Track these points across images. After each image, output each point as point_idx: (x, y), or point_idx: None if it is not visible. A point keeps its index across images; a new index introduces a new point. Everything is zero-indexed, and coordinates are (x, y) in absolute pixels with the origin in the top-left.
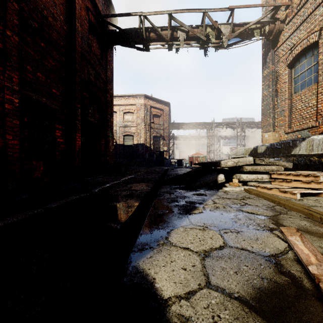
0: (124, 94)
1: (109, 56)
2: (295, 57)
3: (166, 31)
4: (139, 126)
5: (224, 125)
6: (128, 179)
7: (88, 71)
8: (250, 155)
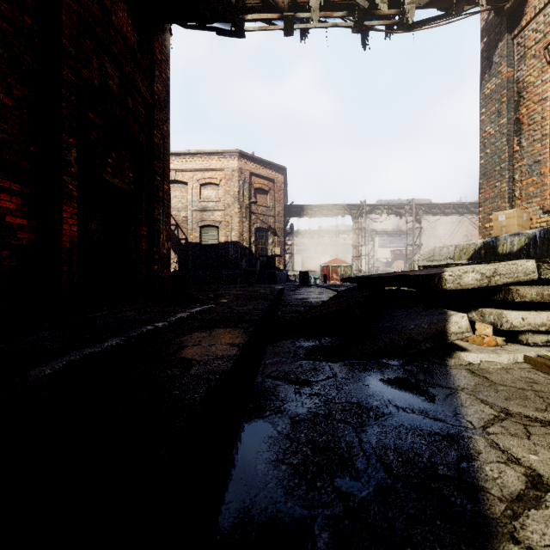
0: (201, 150)
1: (160, 51)
2: None
3: None
4: (228, 209)
5: (383, 210)
6: (190, 318)
7: (102, 67)
8: (474, 259)
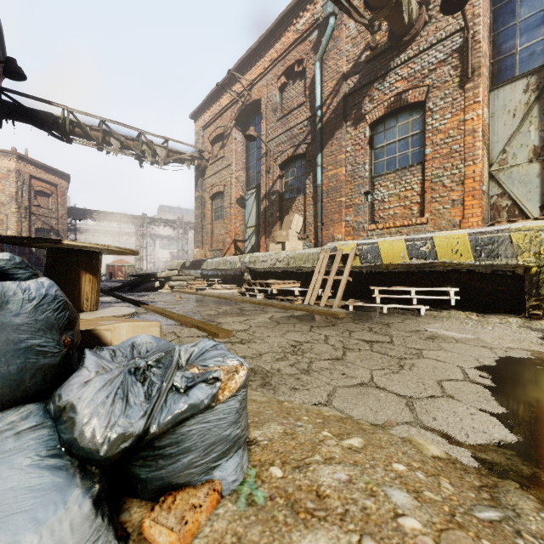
0: None
1: None
2: (214, 195)
3: (97, 132)
4: (3, 208)
5: (161, 223)
6: None
7: None
8: (181, 268)
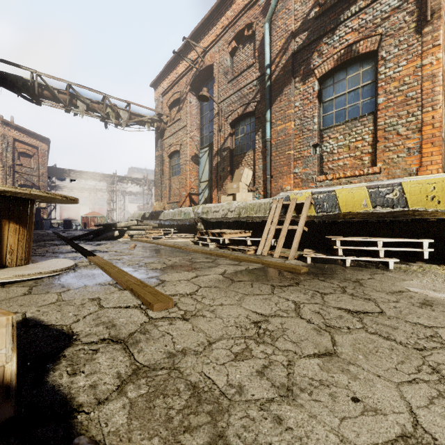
0: None
1: None
2: (172, 153)
3: (64, 95)
4: None
5: (129, 181)
6: None
7: None
8: (142, 218)
